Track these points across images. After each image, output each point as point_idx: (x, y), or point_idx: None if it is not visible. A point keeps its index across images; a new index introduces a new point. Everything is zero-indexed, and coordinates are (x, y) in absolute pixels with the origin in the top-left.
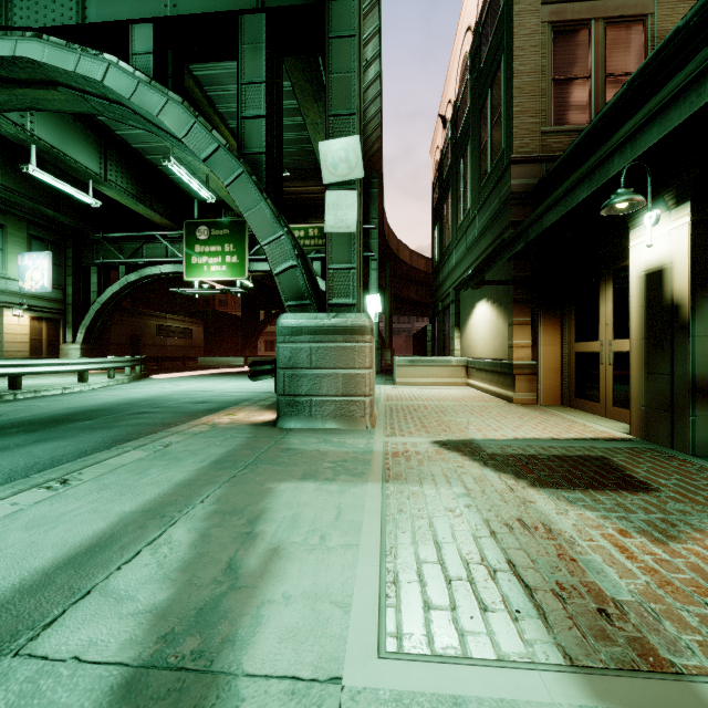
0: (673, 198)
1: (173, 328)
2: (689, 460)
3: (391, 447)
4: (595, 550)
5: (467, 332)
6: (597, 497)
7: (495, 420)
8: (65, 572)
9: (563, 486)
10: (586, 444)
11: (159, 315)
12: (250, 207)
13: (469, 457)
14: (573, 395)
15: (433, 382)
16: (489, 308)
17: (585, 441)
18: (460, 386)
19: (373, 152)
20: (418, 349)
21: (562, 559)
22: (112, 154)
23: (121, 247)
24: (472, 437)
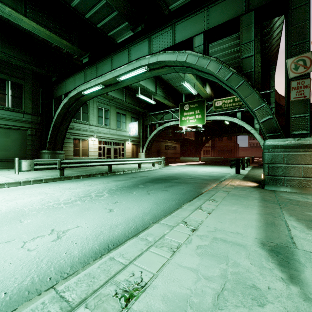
0: None
1: (170, 146)
2: None
3: None
4: None
5: None
6: None
7: None
8: (270, 228)
9: None
10: None
11: (166, 141)
12: (247, 95)
13: None
14: None
15: None
16: None
17: None
18: None
19: (273, 52)
20: None
21: None
22: (158, 84)
23: (156, 117)
24: None
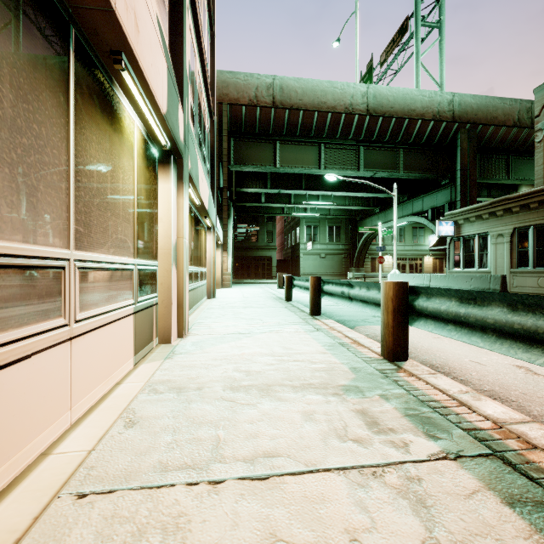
0: None
1: None
2: None
3: None
4: None
5: None
6: None
7: None
8: None
9: None
10: None
11: None
12: None
13: None
14: None
15: None
16: None
17: None
18: None
19: None
20: None
21: None
22: None
23: None
24: None
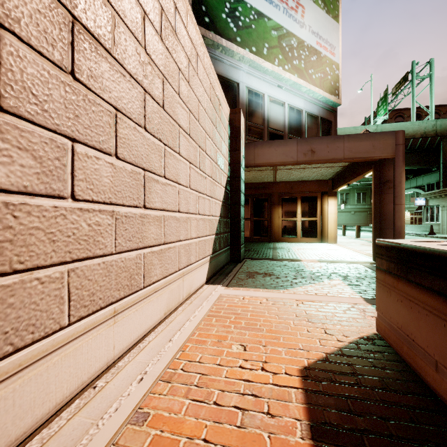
0: None
1: None
2: None
3: None
4: None
5: None
6: None
7: None
8: None
9: None
10: None
11: None
12: None
13: None
14: None
15: None
16: None
17: None
18: None
19: None
20: None
21: None
22: None
23: None
24: None
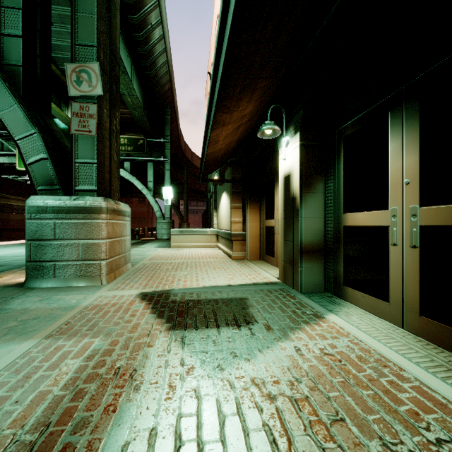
0: (293, 129)
1: (16, 206)
2: (296, 296)
3: (98, 301)
4: (147, 394)
5: (219, 212)
6: (207, 335)
7: (205, 273)
8: None
9: (192, 326)
10: (246, 288)
11: (3, 196)
12: (4, 107)
13: (151, 305)
14: (265, 253)
15: (195, 245)
16: (226, 197)
17: (247, 286)
18: (212, 248)
19: (165, 90)
20: (204, 223)
21: (105, 411)
22: None
23: None
24: (174, 287)
